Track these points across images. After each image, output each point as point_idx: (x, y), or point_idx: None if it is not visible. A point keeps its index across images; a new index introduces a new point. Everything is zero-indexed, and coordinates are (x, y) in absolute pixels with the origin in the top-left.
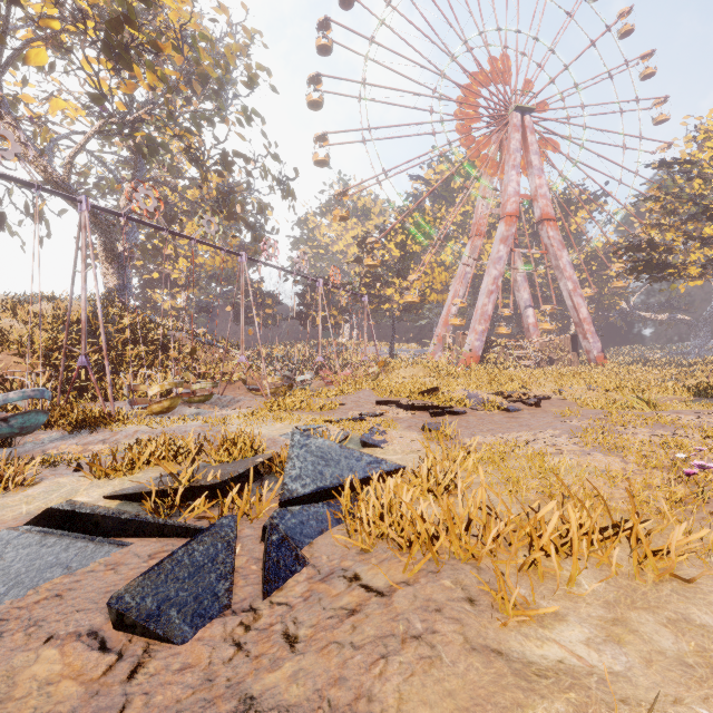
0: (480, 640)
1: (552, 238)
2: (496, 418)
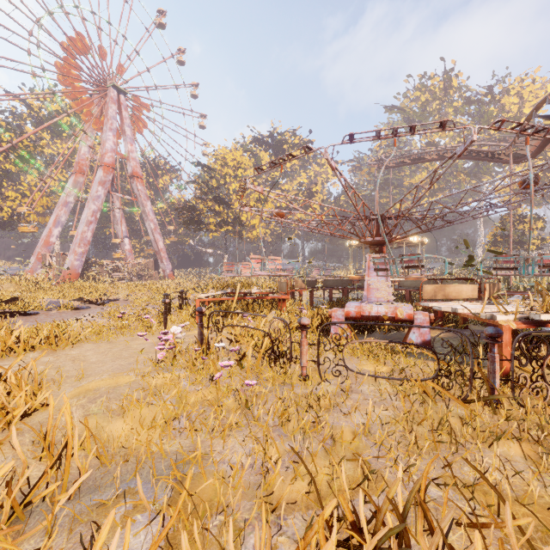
0: None
1: (140, 191)
2: (64, 314)
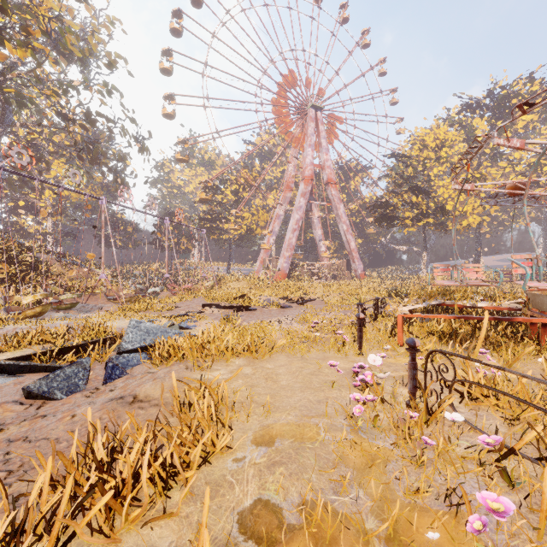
0: (183, 376)
1: (334, 196)
2: (273, 312)
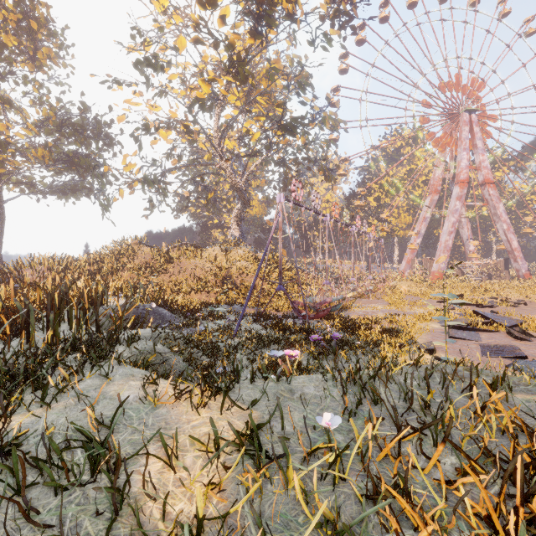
0: None
1: (491, 195)
2: (513, 309)
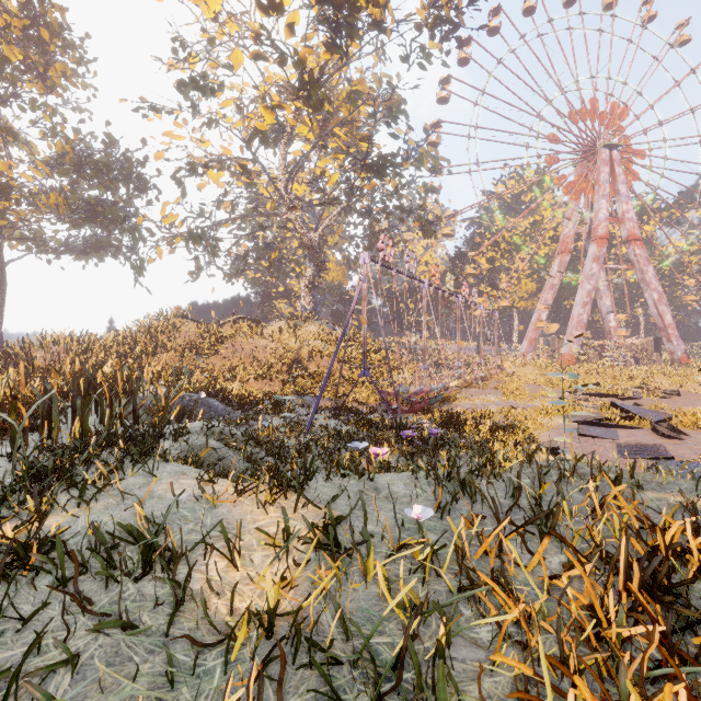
0: None
1: (638, 256)
2: (663, 401)
